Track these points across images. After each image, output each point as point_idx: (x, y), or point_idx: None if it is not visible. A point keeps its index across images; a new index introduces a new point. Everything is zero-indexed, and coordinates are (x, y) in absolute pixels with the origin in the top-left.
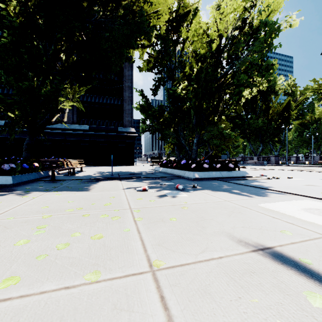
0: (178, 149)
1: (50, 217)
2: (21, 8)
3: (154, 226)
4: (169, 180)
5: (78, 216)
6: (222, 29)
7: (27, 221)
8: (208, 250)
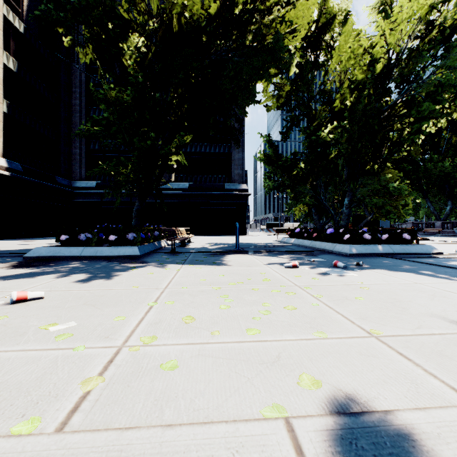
0: (317, 212)
1: (220, 289)
2: (136, 56)
3: (342, 303)
4: (314, 256)
5: (248, 290)
6: (392, 41)
7: (204, 291)
8: (424, 327)
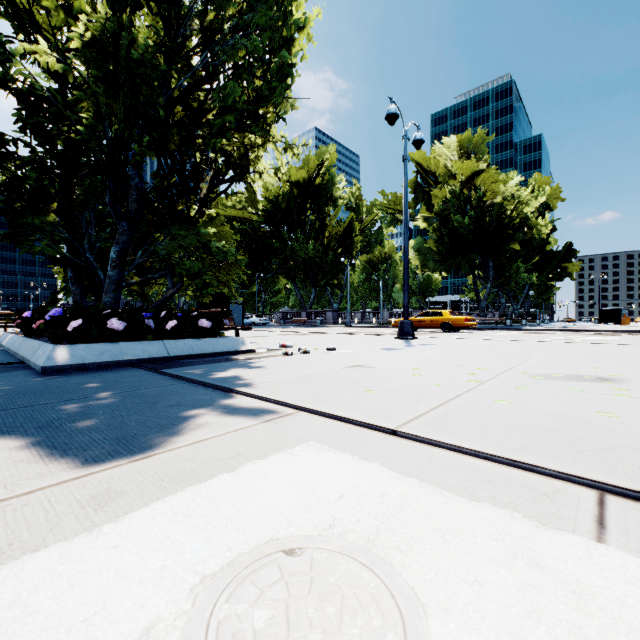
0: (79, 278)
1: None
2: None
3: None
4: None
5: None
6: None
7: None
8: None
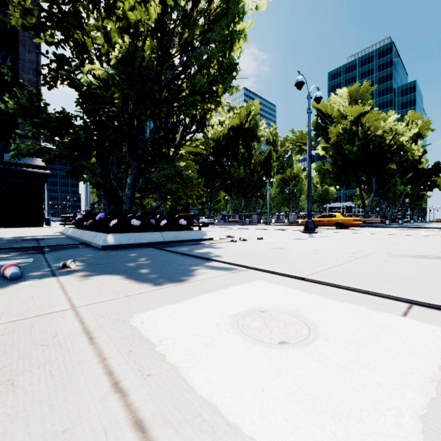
0: (107, 195)
1: None
2: None
3: None
4: (41, 253)
5: None
6: None
7: None
8: None
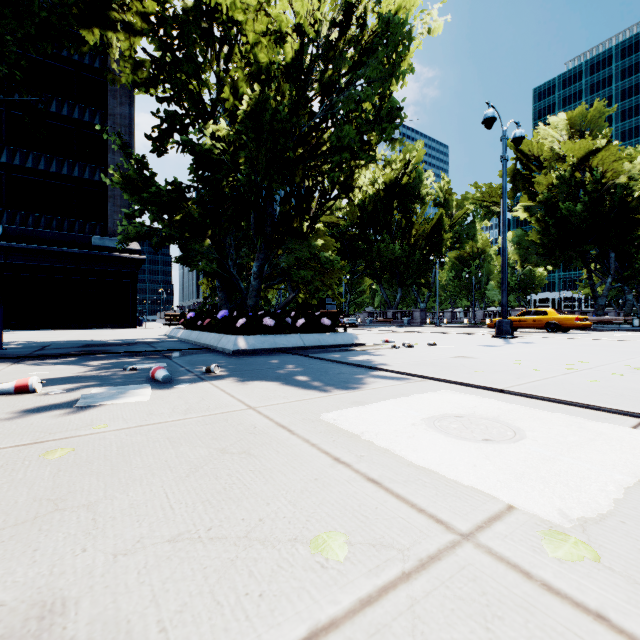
0: (223, 287)
1: None
2: None
3: None
4: (167, 358)
5: None
6: (303, 18)
7: None
8: None
